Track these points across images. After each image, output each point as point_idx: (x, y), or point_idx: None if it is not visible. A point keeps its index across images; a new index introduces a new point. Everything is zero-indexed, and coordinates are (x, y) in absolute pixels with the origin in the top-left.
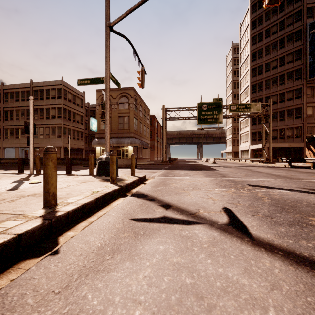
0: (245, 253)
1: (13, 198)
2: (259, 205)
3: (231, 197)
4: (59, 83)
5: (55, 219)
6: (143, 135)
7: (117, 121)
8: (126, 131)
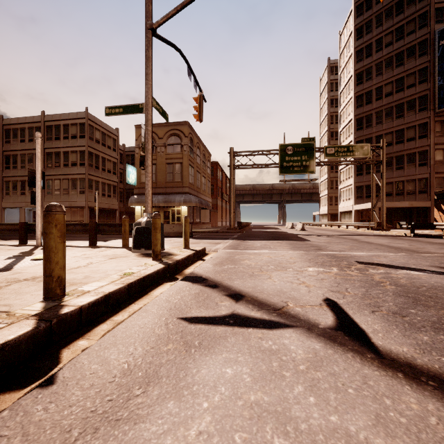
0: (372, 383)
1: (0, 284)
2: (379, 295)
3: (333, 281)
4: (82, 117)
5: (58, 319)
6: (202, 190)
7: (165, 170)
8: (177, 184)
